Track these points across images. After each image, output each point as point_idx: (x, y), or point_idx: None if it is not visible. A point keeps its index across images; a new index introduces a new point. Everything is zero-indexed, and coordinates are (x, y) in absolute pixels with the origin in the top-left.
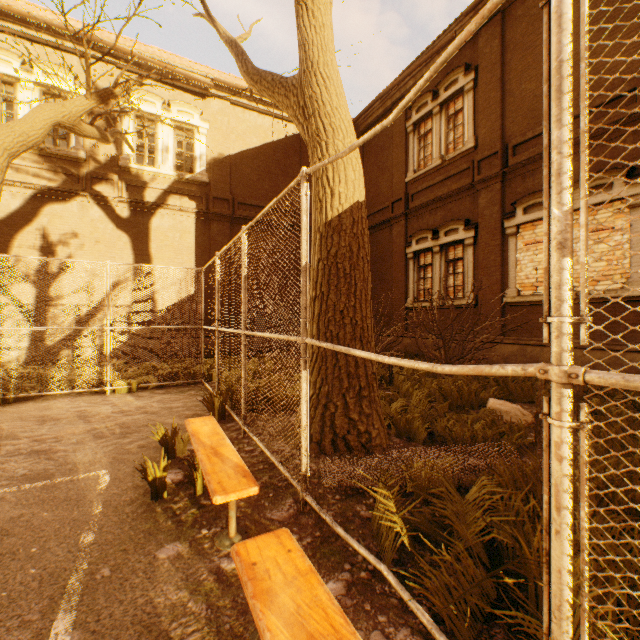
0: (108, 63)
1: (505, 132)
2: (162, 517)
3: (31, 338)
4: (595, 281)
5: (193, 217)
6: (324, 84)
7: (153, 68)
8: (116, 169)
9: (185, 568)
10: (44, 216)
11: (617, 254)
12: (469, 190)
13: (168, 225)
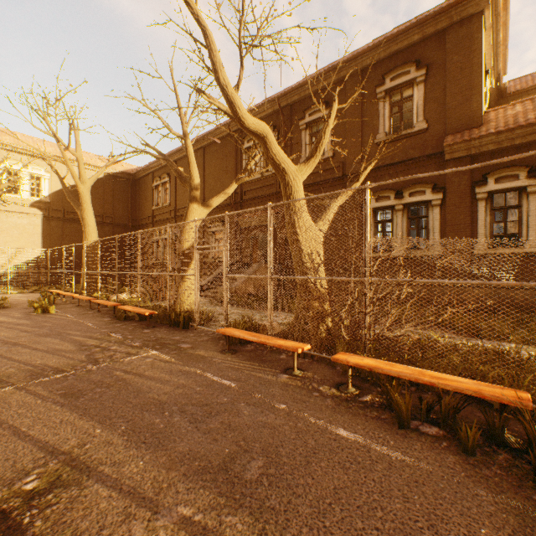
0: None
1: (177, 203)
2: None
3: None
4: None
5: (41, 218)
6: (87, 214)
7: (18, 149)
8: None
9: None
10: None
11: None
12: (169, 220)
13: (26, 222)
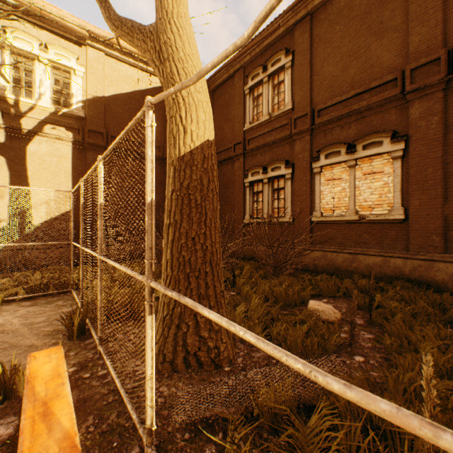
0: None
1: (313, 100)
2: None
3: None
4: (371, 208)
5: (70, 145)
6: (178, 32)
7: (30, 12)
8: None
9: None
10: None
11: (385, 190)
12: (288, 139)
13: (45, 151)
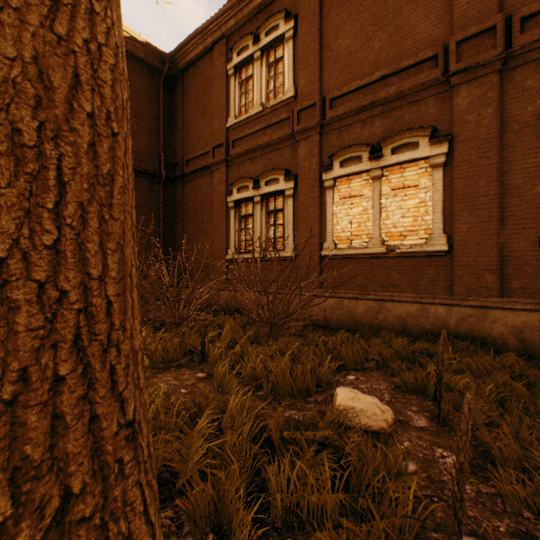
0: None
1: (323, 85)
2: None
3: None
4: (403, 236)
5: None
6: None
7: None
8: None
9: None
10: None
11: (421, 211)
12: (289, 140)
13: None
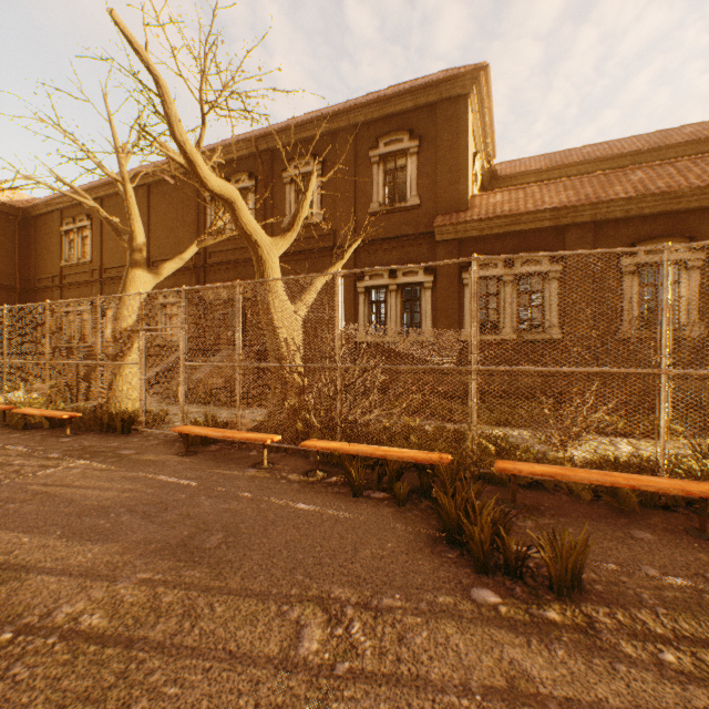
0: None
1: (104, 260)
2: None
3: None
4: None
5: None
6: None
7: None
8: None
9: None
10: None
11: None
12: (91, 284)
13: None
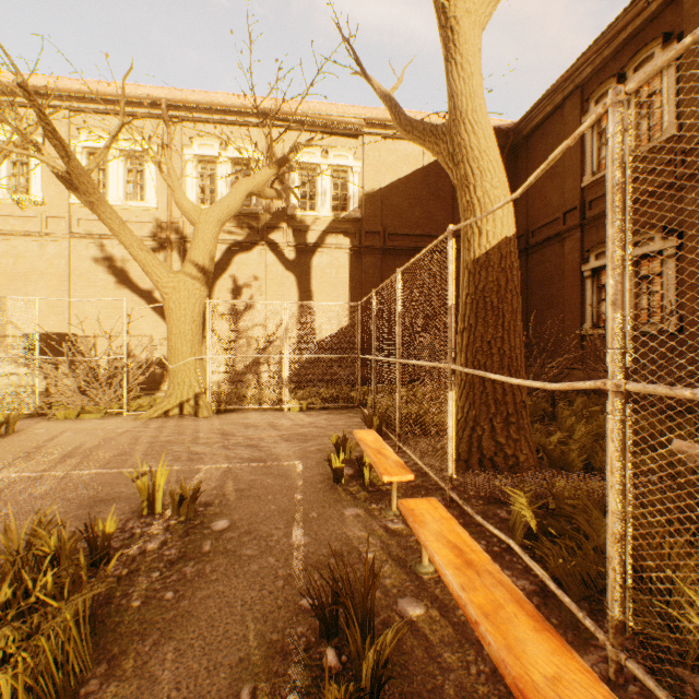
0: (279, 127)
1: None
2: (343, 493)
3: (226, 364)
4: None
5: (347, 253)
6: (472, 130)
7: (314, 122)
8: (285, 218)
9: (363, 522)
10: (234, 265)
11: None
12: (669, 189)
13: (326, 262)
